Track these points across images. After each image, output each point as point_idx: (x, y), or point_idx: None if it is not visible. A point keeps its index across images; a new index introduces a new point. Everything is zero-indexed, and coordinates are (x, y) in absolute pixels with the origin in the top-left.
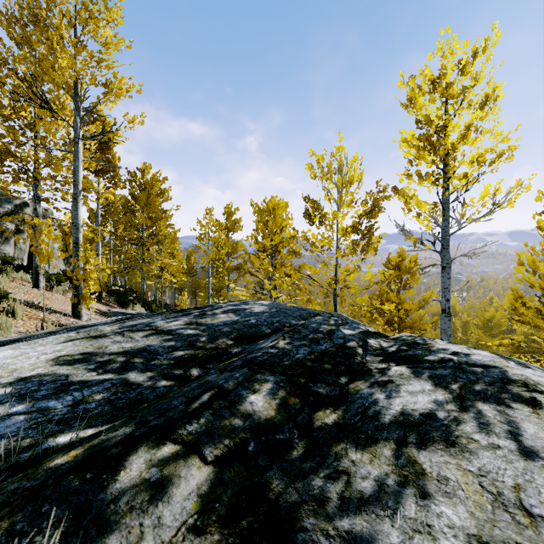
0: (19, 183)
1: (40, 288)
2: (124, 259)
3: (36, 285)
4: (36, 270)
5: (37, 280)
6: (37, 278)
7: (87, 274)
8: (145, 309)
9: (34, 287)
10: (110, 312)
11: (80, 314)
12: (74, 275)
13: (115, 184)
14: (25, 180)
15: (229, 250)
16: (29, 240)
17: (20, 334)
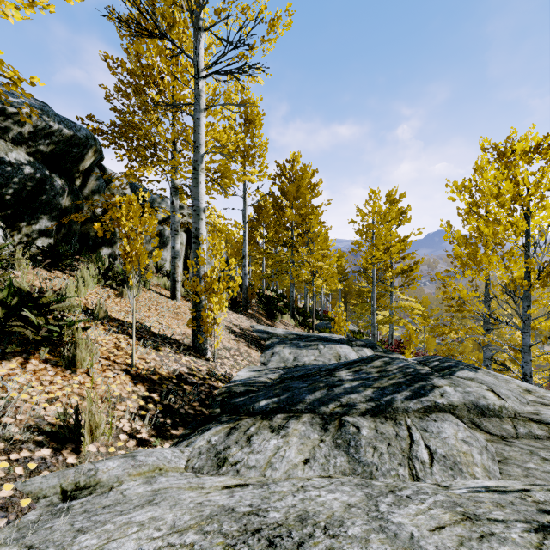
0: (149, 167)
1: (177, 299)
2: (273, 263)
3: (173, 295)
4: (173, 277)
5: (174, 289)
6: (174, 286)
7: (209, 284)
8: (294, 321)
9: (171, 298)
10: (253, 330)
11: (201, 346)
12: (193, 287)
13: (261, 172)
14: (153, 163)
15: (402, 246)
16: (184, 245)
17: (19, 438)
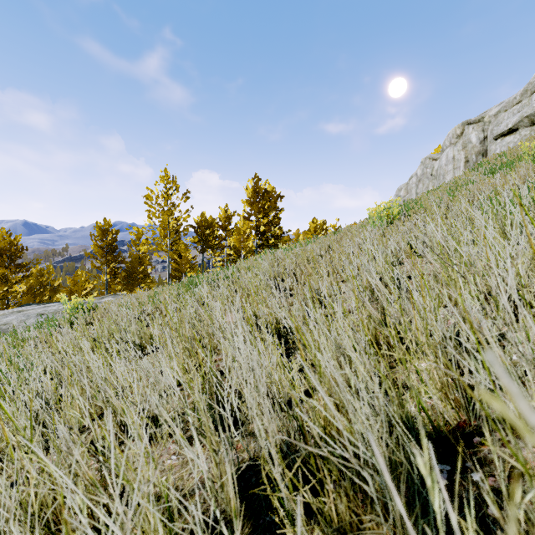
0: None
1: None
2: None
3: None
4: None
5: None
6: None
7: None
8: None
9: None
10: None
11: None
12: None
13: None
14: None
15: None
16: None
17: None
